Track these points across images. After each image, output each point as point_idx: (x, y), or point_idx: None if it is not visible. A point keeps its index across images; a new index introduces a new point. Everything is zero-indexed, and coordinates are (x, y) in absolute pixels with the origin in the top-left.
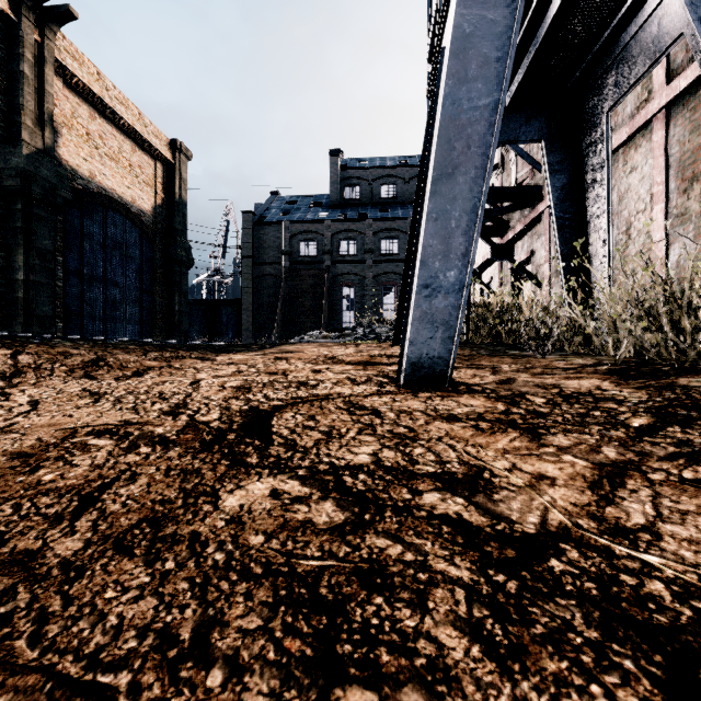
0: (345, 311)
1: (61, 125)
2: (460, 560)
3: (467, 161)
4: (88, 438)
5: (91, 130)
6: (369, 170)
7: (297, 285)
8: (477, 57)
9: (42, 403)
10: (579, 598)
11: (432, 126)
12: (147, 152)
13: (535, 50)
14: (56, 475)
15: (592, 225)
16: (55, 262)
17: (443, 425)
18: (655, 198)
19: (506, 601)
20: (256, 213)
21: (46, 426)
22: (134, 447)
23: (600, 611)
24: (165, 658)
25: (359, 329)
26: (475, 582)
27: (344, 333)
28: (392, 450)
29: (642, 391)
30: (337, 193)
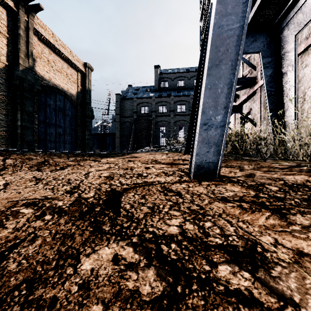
0: (161, 138)
1: (37, 57)
2: None
3: (226, 57)
4: (21, 208)
5: (49, 59)
6: (172, 74)
7: (139, 126)
8: (231, 3)
9: (10, 184)
10: None
11: (206, 42)
12: (74, 68)
13: (258, 4)
14: None
15: (285, 93)
16: (33, 117)
17: (220, 205)
18: None
19: None
20: (122, 94)
21: (4, 199)
22: (42, 215)
23: None
24: None
25: (168, 146)
26: None
27: (161, 148)
28: (191, 223)
29: None
30: (158, 85)
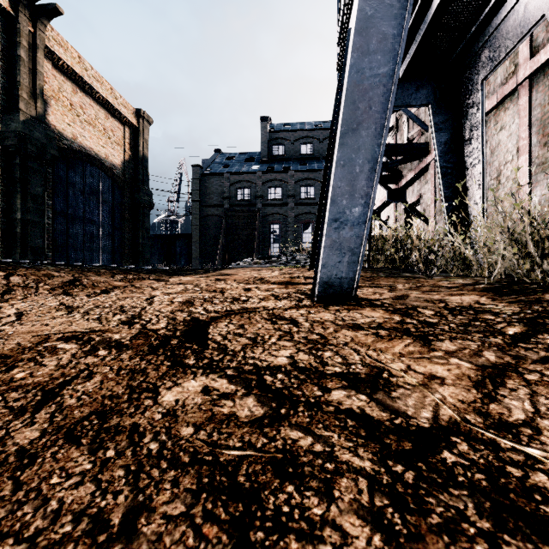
0: (272, 243)
1: (50, 97)
2: (363, 451)
3: (368, 118)
4: (57, 343)
5: (73, 102)
6: (291, 132)
7: (235, 223)
8: (376, 34)
9: (25, 314)
10: (471, 489)
11: (340, 91)
12: (117, 119)
13: (423, 31)
14: (26, 374)
15: (469, 172)
16: (45, 205)
17: (348, 333)
18: (521, 151)
19: (404, 491)
20: (203, 166)
21: (26, 333)
22: (94, 350)
23: (491, 502)
24: (95, 543)
25: (283, 256)
26: (376, 472)
27: (271, 260)
28: (306, 354)
29: (514, 305)
30: (267, 150)
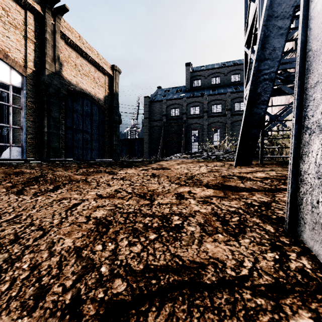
0: (193, 142)
1: (64, 61)
2: None
3: None
4: None
5: (77, 63)
6: (205, 71)
7: (169, 130)
8: None
9: None
10: None
11: None
12: (101, 72)
13: None
14: None
15: None
16: (60, 123)
17: None
18: None
19: None
20: (150, 97)
21: None
22: None
23: None
24: None
25: (204, 152)
26: None
27: (195, 155)
28: None
29: None
30: (189, 84)
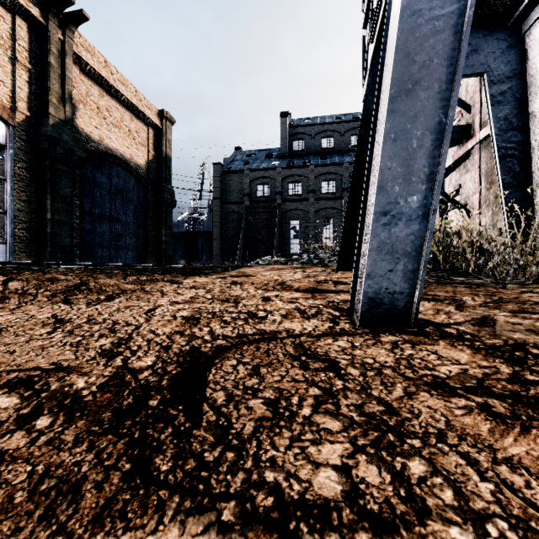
0: (292, 239)
1: (78, 102)
2: None
3: (429, 75)
4: None
5: (100, 105)
6: (312, 127)
7: (255, 219)
8: None
9: (3, 333)
10: None
11: (383, 51)
12: (142, 120)
13: None
14: None
15: (536, 152)
16: (73, 205)
17: (433, 401)
18: None
19: None
20: (224, 164)
21: None
22: (33, 415)
23: None
24: None
25: (305, 254)
26: None
27: (292, 258)
28: (372, 462)
29: None
30: (286, 146)
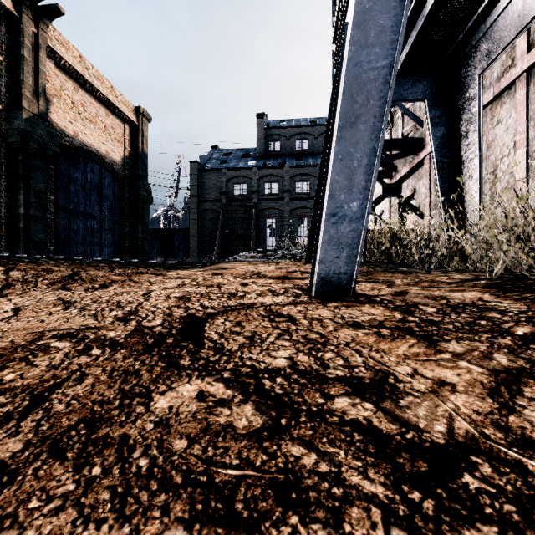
0: (268, 237)
1: (52, 96)
2: (373, 472)
3: (367, 112)
4: (51, 341)
5: (75, 100)
6: (287, 129)
7: (232, 217)
8: (375, 27)
9: (23, 310)
10: (502, 524)
11: (337, 86)
12: (117, 116)
13: (420, 25)
14: (16, 375)
15: (465, 166)
16: (47, 200)
17: (349, 332)
18: (518, 145)
19: (425, 526)
20: (201, 162)
21: (20, 330)
22: (87, 349)
23: None
24: None
25: (279, 250)
26: (391, 500)
27: (267, 254)
28: (306, 355)
29: (520, 302)
30: (263, 146)
